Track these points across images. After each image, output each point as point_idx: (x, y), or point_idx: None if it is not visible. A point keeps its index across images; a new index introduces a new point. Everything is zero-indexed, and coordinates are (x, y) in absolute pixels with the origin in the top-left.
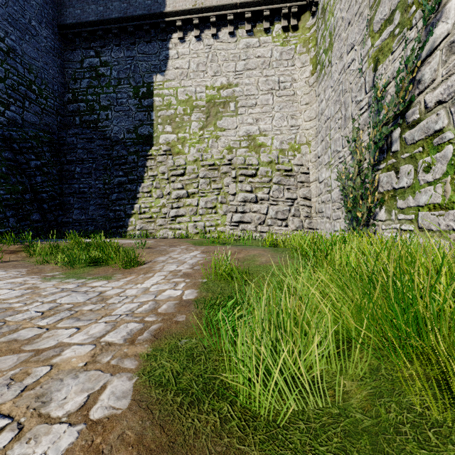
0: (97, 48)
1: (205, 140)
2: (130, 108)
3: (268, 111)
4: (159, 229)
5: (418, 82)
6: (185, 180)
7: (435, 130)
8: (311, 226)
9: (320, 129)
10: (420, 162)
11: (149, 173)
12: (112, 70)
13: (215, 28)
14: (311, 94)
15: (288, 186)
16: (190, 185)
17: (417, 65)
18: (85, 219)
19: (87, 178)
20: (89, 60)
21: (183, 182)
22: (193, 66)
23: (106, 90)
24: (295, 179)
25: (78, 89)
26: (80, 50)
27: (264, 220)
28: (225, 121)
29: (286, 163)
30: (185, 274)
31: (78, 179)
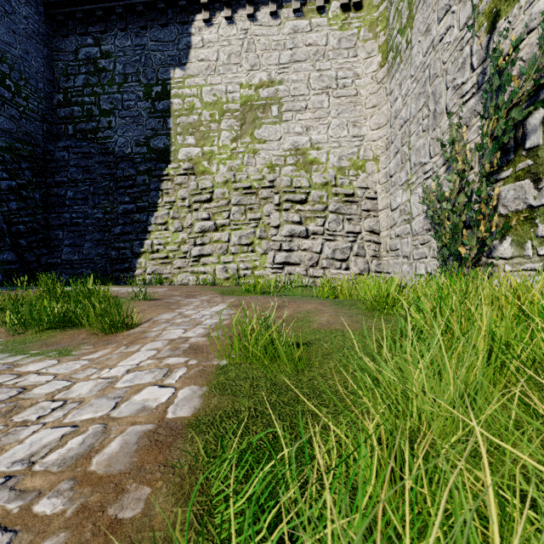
0: (97, 34)
1: (239, 155)
2: (140, 113)
3: (322, 116)
4: (177, 273)
5: None
6: (212, 208)
7: None
8: (380, 269)
9: (393, 137)
10: None
11: (165, 199)
12: (116, 63)
13: (252, 6)
14: (379, 93)
15: (349, 216)
16: (219, 214)
17: None
18: (79, 259)
19: (82, 206)
20: (85, 50)
21: (210, 210)
22: (223, 57)
23: (109, 90)
24: (358, 206)
25: (71, 88)
26: (74, 37)
27: (318, 260)
28: (265, 131)
29: (346, 185)
30: (193, 347)
31: (70, 207)
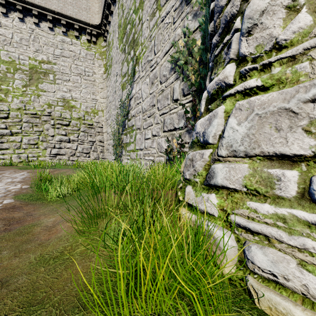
0: None
1: (28, 95)
2: None
3: (78, 86)
4: None
5: (130, 105)
6: (8, 122)
7: (133, 124)
8: (104, 157)
9: (107, 105)
10: (131, 134)
11: None
12: None
13: (37, 19)
14: (104, 84)
15: (90, 134)
16: (14, 126)
17: (129, 100)
18: None
19: None
20: None
21: (7, 123)
22: (17, 38)
23: None
24: (95, 130)
25: None
26: None
27: (75, 153)
28: (45, 86)
29: (89, 120)
30: (20, 181)
31: None
